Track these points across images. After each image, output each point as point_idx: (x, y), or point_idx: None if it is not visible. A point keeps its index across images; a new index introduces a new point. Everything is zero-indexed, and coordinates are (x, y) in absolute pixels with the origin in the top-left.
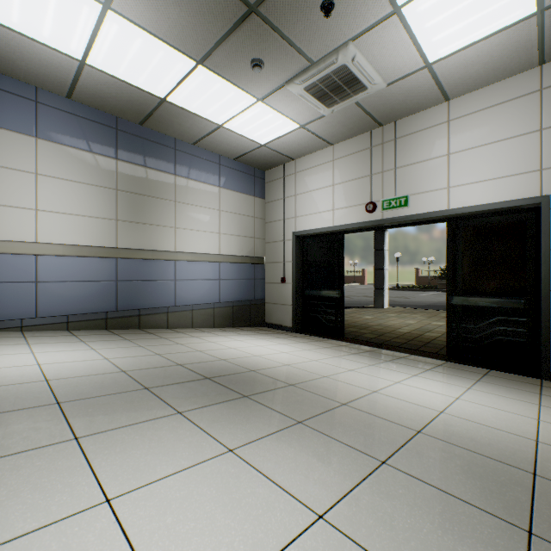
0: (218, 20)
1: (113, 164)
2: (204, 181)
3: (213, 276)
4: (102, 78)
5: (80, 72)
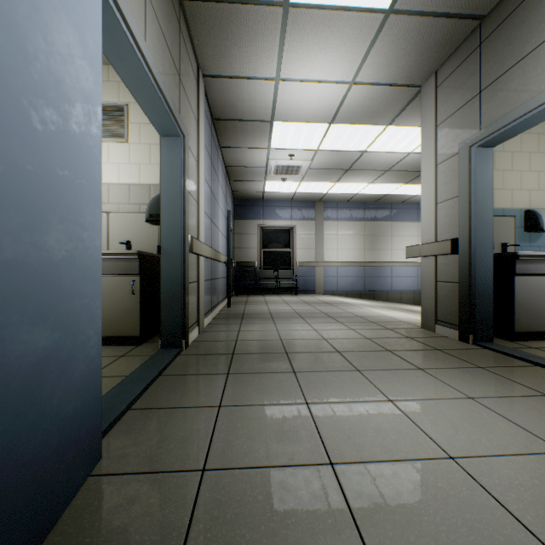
0: (411, 176)
1: (362, 224)
2: (407, 221)
3: (413, 275)
4: (362, 195)
5: (354, 195)
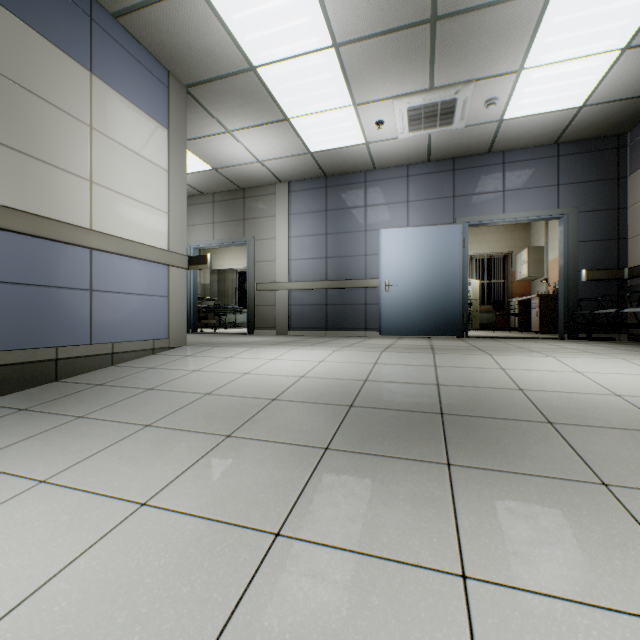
0: None
1: None
2: None
3: None
4: None
5: None
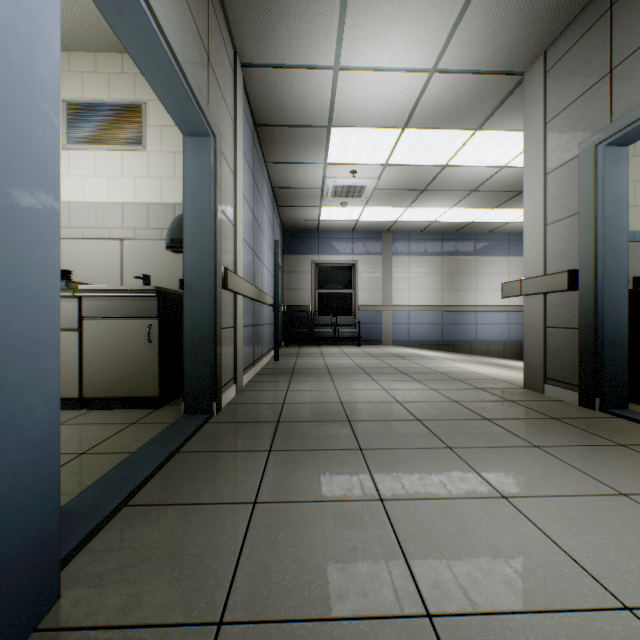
0: (503, 198)
1: (440, 259)
2: (496, 255)
3: (503, 322)
4: (440, 223)
5: (430, 224)
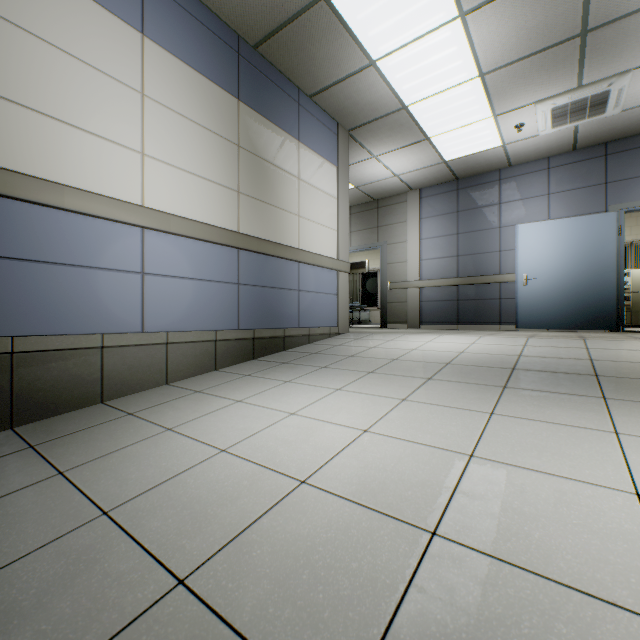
0: None
1: None
2: None
3: None
4: None
5: None
